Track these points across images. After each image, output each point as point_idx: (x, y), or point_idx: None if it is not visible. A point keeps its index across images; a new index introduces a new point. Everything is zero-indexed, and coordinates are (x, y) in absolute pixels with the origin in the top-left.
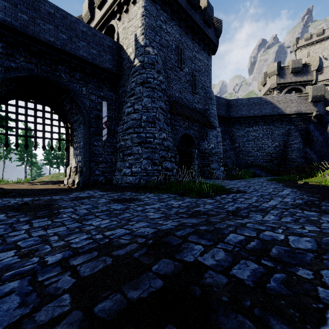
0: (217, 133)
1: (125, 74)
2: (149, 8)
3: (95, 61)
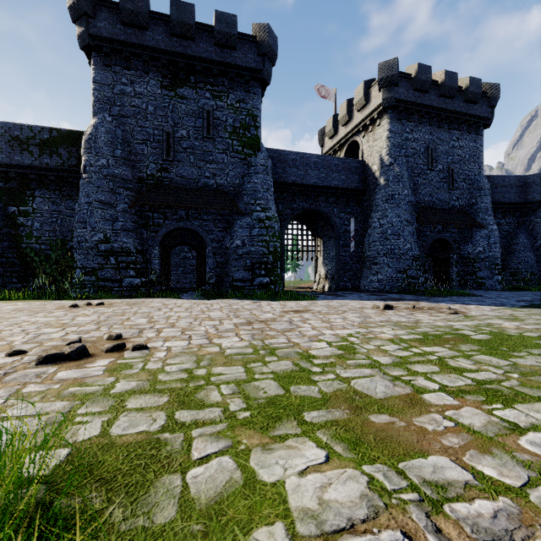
0: (489, 232)
1: (370, 189)
2: (394, 129)
3: (344, 185)
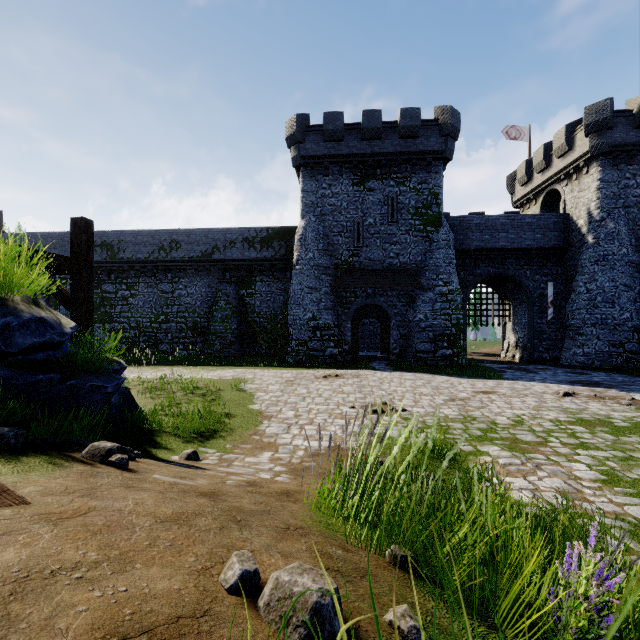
0: None
1: (574, 246)
2: (606, 178)
3: (540, 244)
